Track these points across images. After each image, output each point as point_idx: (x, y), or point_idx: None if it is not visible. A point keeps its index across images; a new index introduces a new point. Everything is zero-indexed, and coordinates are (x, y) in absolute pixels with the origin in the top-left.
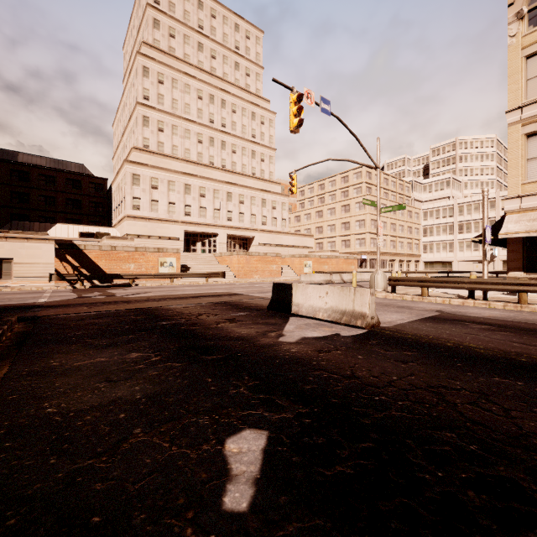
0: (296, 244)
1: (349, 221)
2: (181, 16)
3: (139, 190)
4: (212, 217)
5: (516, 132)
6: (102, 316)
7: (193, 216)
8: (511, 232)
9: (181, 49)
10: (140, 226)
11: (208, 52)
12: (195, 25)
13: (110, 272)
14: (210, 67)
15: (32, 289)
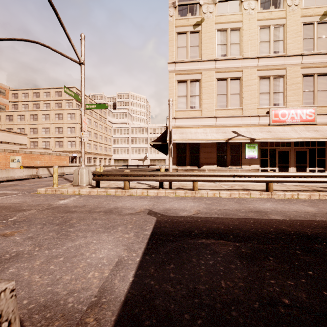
0: (5, 140)
1: (62, 127)
2: None
3: None
4: None
5: (173, 77)
6: None
7: None
8: (173, 139)
9: None
10: None
11: None
12: None
13: None
14: None
15: None
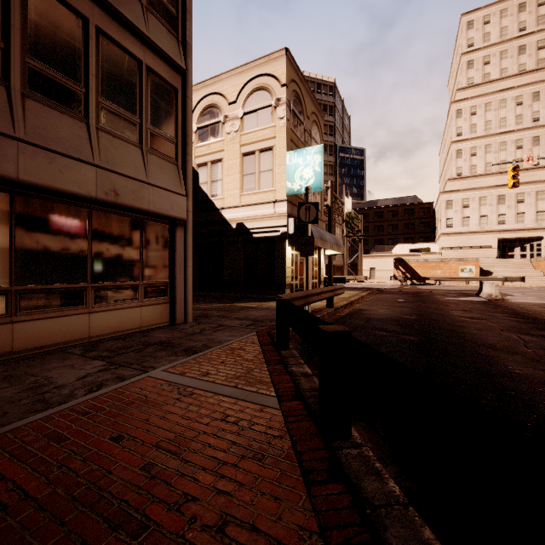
0: None
1: None
2: (497, 37)
3: (452, 212)
4: (534, 221)
5: None
6: (401, 291)
7: (507, 224)
8: None
9: (497, 68)
10: (452, 240)
11: (532, 48)
12: (514, 33)
13: (423, 276)
14: (535, 62)
15: (382, 284)
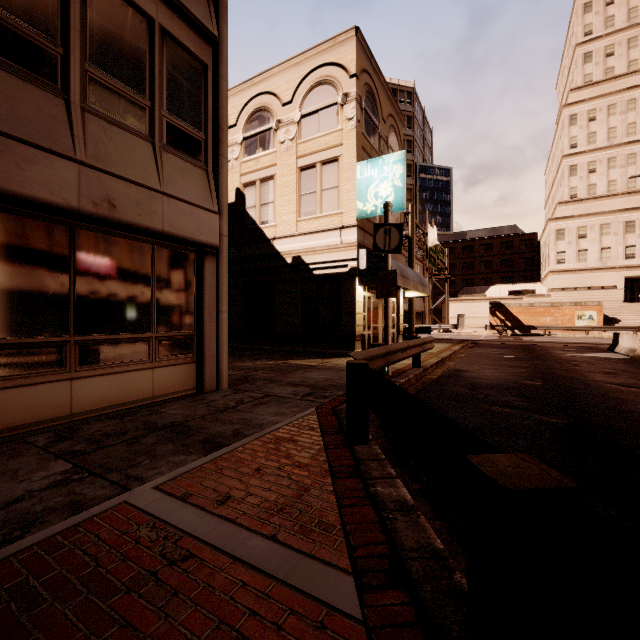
0: None
1: None
2: (623, 21)
3: (563, 244)
4: None
5: None
6: (503, 344)
7: (638, 258)
8: None
9: (623, 60)
10: (564, 280)
11: None
12: None
13: (528, 324)
14: None
15: (475, 334)
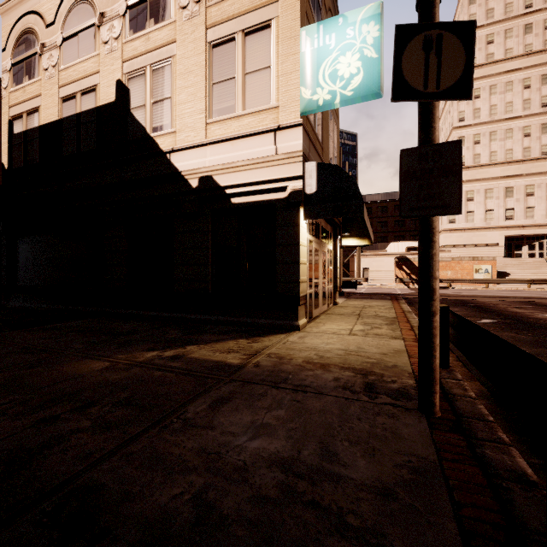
0: None
1: None
2: (501, 14)
3: None
4: (544, 216)
5: None
6: None
7: (516, 219)
8: None
9: (501, 48)
10: (455, 237)
11: (539, 27)
12: (519, 10)
13: None
14: (542, 42)
15: (386, 287)
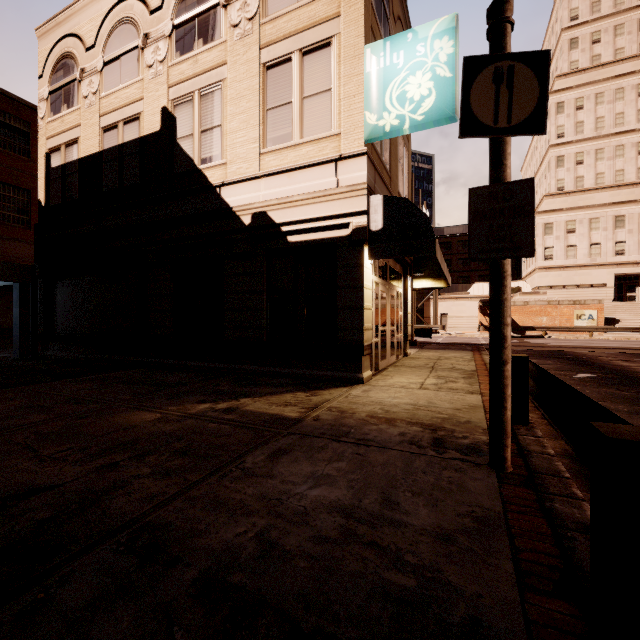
0: None
1: None
2: (610, 7)
3: (551, 239)
4: None
5: None
6: (527, 351)
7: (628, 255)
8: None
9: (610, 48)
10: (552, 277)
11: None
12: (632, 2)
13: (522, 324)
14: None
15: (467, 336)
